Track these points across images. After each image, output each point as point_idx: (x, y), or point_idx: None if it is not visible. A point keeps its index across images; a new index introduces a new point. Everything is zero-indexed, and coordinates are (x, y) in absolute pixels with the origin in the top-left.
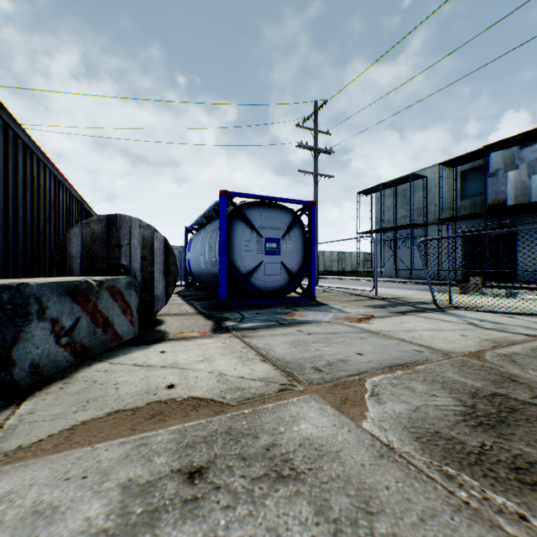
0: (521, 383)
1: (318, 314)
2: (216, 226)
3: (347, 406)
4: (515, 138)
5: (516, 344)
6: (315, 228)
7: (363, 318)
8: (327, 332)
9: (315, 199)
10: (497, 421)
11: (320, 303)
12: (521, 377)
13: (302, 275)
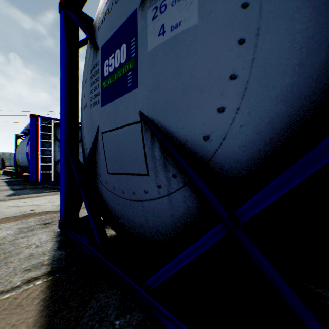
0: None
1: None
2: None
3: None
4: None
5: None
6: None
7: None
8: None
9: None
10: None
11: None
12: None
13: None
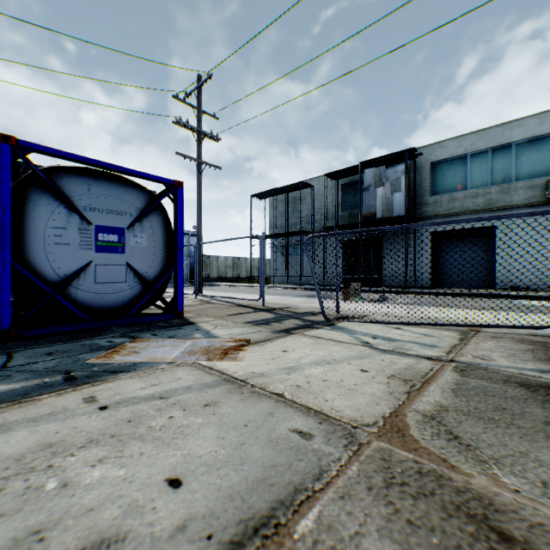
0: (523, 543)
1: (167, 344)
2: None
3: None
4: (383, 158)
5: (431, 381)
6: (199, 226)
7: (234, 347)
8: (149, 395)
9: (198, 191)
10: None
11: (187, 321)
12: (506, 510)
13: (164, 283)
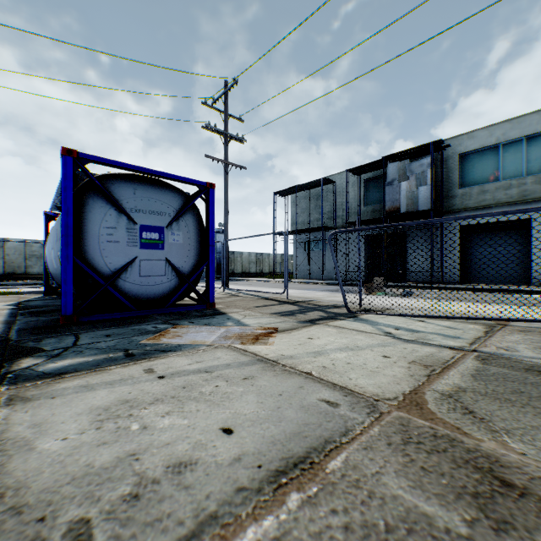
0: (522, 489)
1: (204, 330)
2: None
3: None
4: (407, 152)
5: (451, 367)
6: (226, 224)
7: (263, 333)
8: (196, 369)
9: (225, 190)
10: None
11: (218, 311)
12: (510, 466)
13: (197, 276)
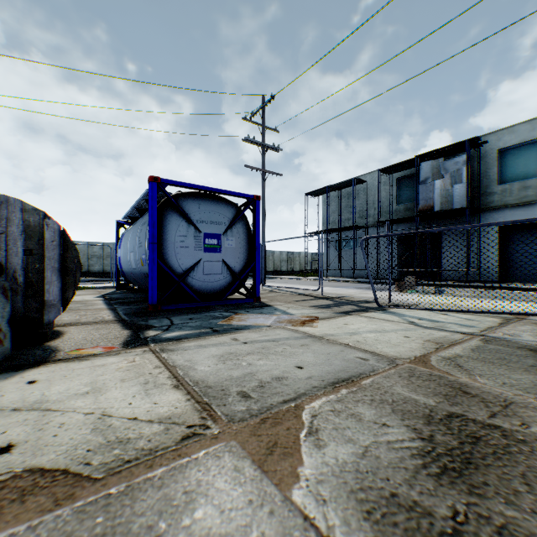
0: (474, 395)
1: (260, 317)
2: (147, 218)
3: (275, 458)
4: (441, 150)
5: (457, 344)
6: (263, 226)
7: (307, 320)
8: (266, 340)
9: (262, 196)
10: (463, 462)
11: (265, 304)
12: (472, 387)
13: (246, 275)
